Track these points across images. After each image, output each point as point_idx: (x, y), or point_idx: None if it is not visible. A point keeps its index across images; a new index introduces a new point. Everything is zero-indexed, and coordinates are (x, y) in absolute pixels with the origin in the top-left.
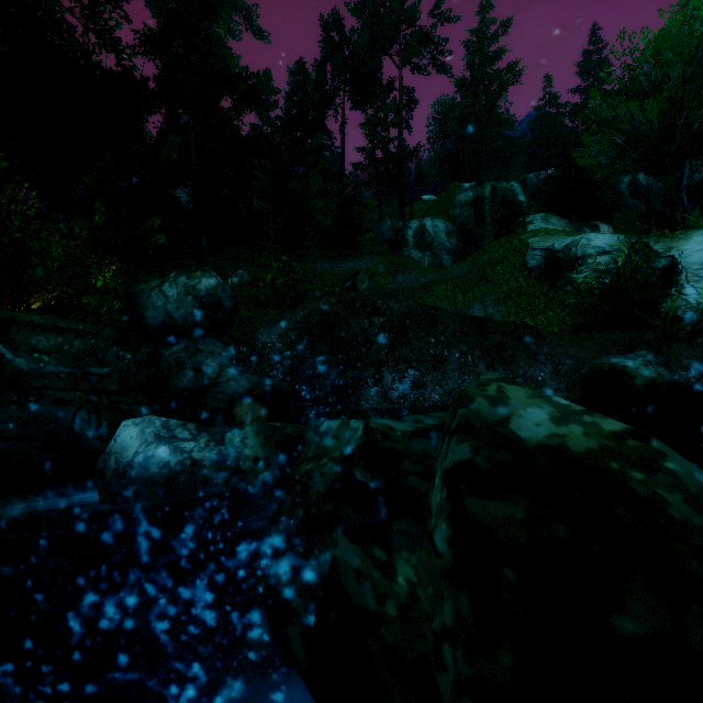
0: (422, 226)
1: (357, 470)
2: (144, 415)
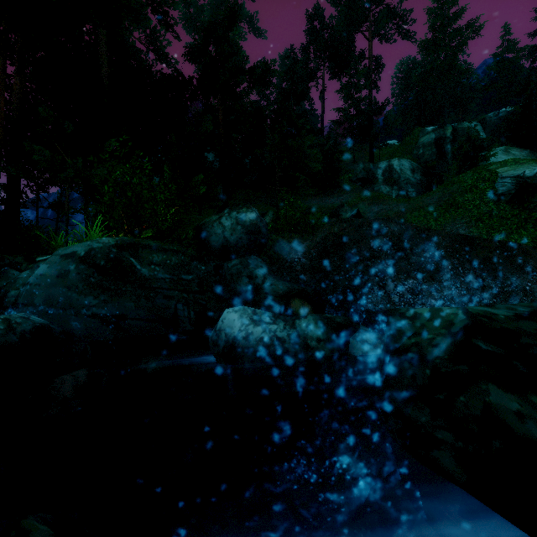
0: (390, 166)
1: (479, 342)
2: (214, 308)
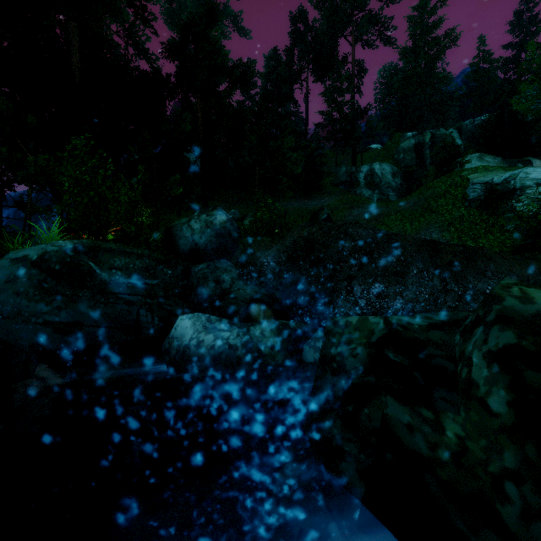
0: (371, 170)
1: (389, 352)
2: (180, 314)
